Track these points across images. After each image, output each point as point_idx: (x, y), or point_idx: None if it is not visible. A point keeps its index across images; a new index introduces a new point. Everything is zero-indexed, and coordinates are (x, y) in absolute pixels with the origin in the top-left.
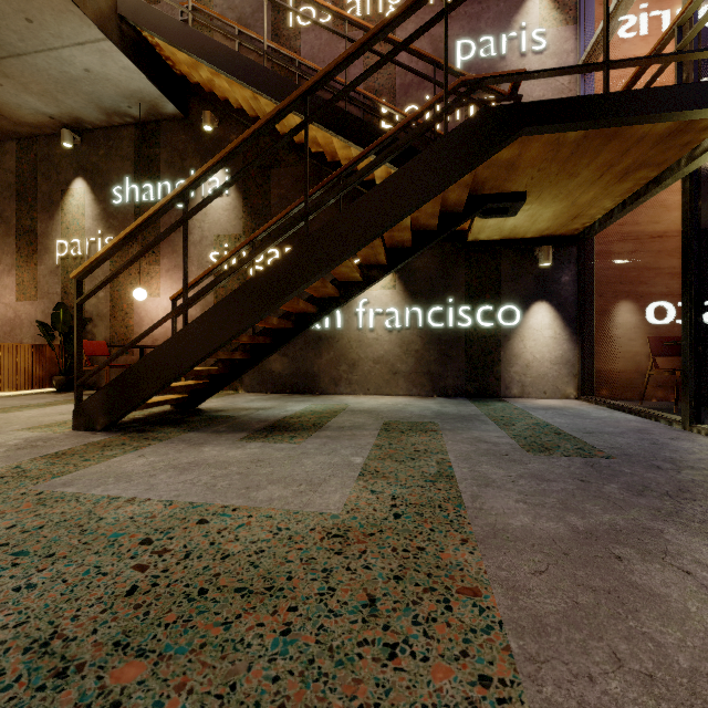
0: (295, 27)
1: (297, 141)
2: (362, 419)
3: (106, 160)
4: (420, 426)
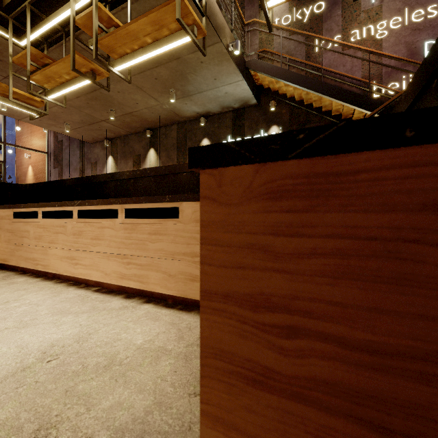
0: (319, 51)
1: (323, 110)
2: None
3: (218, 129)
4: None
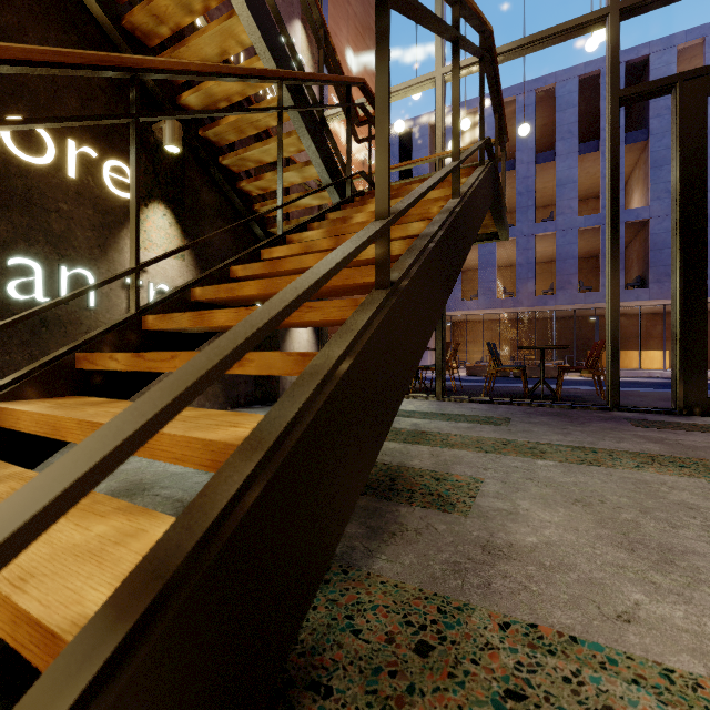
0: None
1: None
2: None
3: None
4: (401, 432)
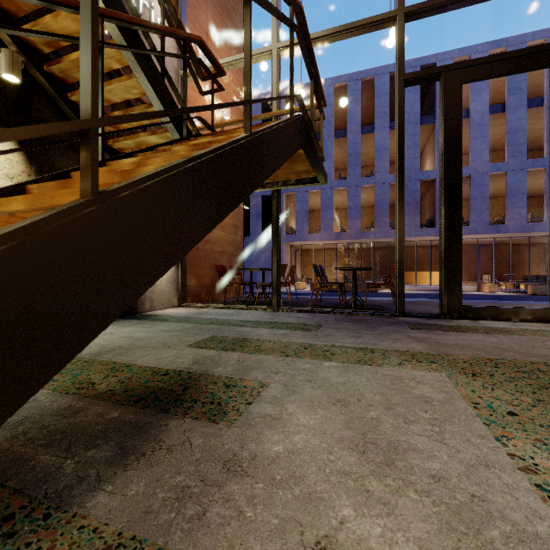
0: None
1: None
2: (166, 353)
3: None
4: (225, 340)
